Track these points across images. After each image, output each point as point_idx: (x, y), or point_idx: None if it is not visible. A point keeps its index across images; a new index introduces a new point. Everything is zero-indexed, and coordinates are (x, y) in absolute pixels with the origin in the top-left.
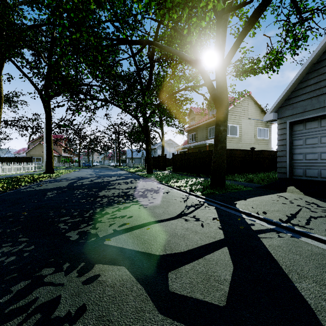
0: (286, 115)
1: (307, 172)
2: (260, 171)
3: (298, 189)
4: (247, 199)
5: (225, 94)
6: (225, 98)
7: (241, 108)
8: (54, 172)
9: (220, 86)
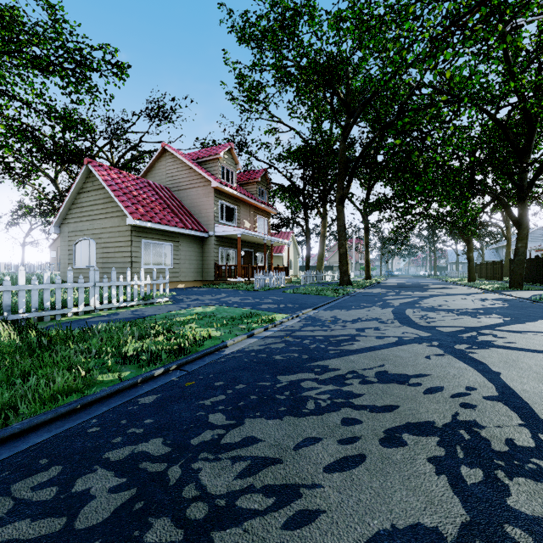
0: None
1: None
2: None
3: None
4: (517, 291)
5: (524, 220)
6: (524, 222)
7: None
8: (371, 279)
9: (519, 213)
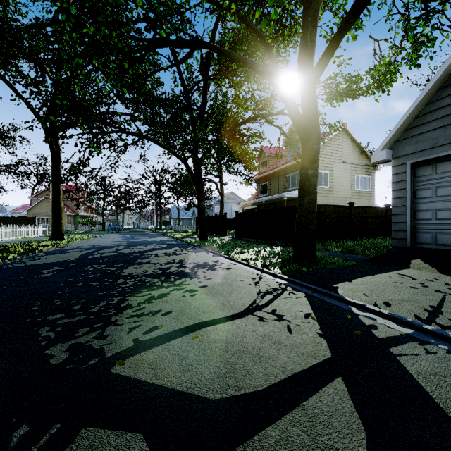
0: (406, 153)
1: (438, 239)
2: (362, 236)
3: (428, 263)
4: (353, 280)
5: (316, 122)
6: (316, 126)
7: (333, 148)
8: (64, 238)
9: (307, 109)
